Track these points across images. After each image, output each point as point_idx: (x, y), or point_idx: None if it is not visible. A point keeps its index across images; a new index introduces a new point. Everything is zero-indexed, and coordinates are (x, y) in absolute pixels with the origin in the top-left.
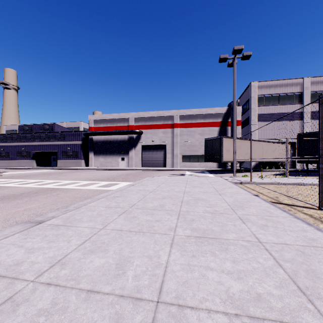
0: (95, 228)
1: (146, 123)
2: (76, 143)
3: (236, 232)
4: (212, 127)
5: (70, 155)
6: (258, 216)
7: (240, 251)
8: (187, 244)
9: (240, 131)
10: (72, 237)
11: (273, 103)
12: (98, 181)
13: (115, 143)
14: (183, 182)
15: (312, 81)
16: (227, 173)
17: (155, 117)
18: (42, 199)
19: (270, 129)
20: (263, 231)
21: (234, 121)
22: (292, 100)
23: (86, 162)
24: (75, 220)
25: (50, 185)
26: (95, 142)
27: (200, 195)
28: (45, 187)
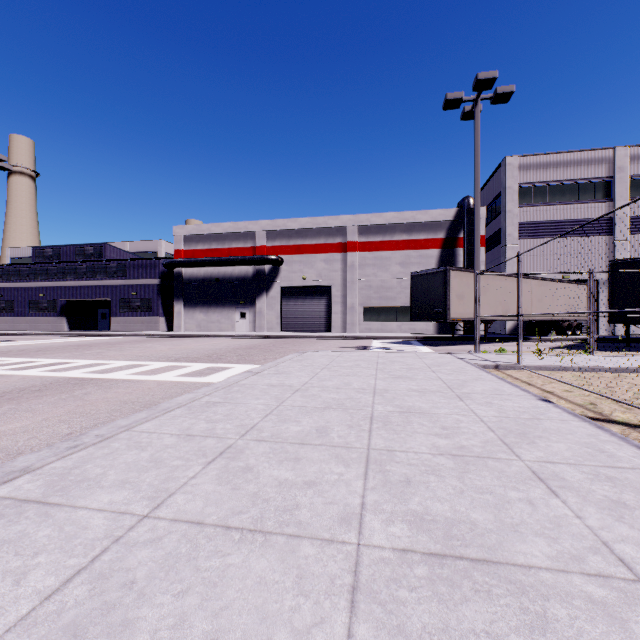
0: (126, 514)
1: (289, 243)
2: (148, 282)
3: (549, 535)
4: (426, 251)
5: (137, 307)
6: (582, 467)
7: (600, 636)
8: (405, 593)
9: (483, 259)
10: (39, 558)
11: (551, 200)
12: (185, 362)
13: (228, 282)
14: (369, 367)
15: (632, 154)
16: (459, 344)
17: (309, 230)
18: (44, 406)
19: (544, 253)
20: (626, 528)
21: (477, 235)
22: (591, 193)
23: (169, 322)
24: (82, 481)
25: (77, 373)
26: (186, 280)
27: (412, 400)
28: (65, 376)
